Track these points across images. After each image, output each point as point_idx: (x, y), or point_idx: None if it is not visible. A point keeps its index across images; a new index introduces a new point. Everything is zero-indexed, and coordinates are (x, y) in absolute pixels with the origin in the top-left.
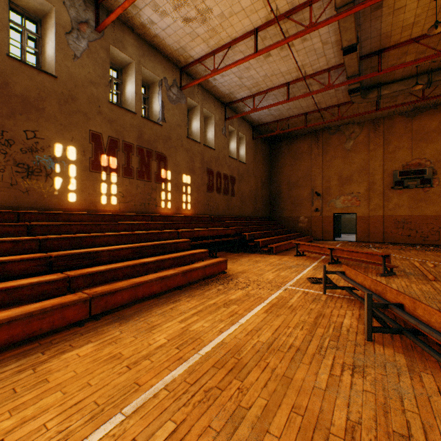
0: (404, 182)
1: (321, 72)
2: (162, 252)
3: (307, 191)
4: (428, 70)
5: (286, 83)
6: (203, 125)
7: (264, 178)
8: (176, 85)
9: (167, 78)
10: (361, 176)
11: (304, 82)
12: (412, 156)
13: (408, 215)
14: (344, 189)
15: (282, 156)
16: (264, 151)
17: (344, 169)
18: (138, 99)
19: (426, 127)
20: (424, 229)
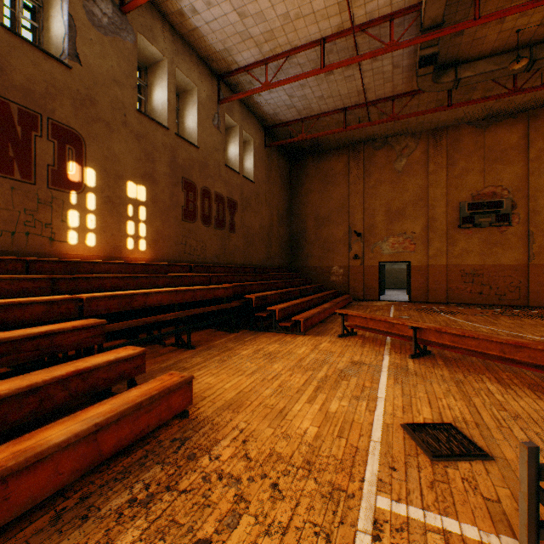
0: (474, 219)
1: (379, 20)
2: None
3: (343, 230)
4: (530, 43)
5: (321, 38)
6: (175, 99)
7: (283, 209)
8: None
9: None
10: (417, 209)
11: (352, 34)
12: (485, 183)
13: (479, 264)
14: (393, 227)
15: (307, 178)
16: (282, 169)
17: (394, 198)
18: None
19: (503, 142)
20: (500, 283)
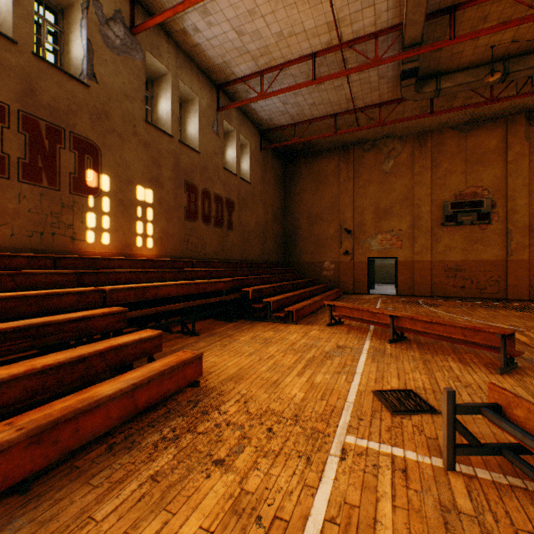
0: (457, 217)
1: (364, 38)
2: (34, 347)
3: (334, 228)
4: (504, 57)
5: (312, 53)
6: (178, 109)
7: (277, 207)
8: (121, 21)
9: (100, 1)
10: (403, 208)
11: (340, 50)
12: (466, 183)
13: (461, 260)
14: (381, 224)
15: (300, 178)
16: (276, 169)
17: (382, 198)
18: (24, 15)
19: (484, 145)
20: (480, 278)
